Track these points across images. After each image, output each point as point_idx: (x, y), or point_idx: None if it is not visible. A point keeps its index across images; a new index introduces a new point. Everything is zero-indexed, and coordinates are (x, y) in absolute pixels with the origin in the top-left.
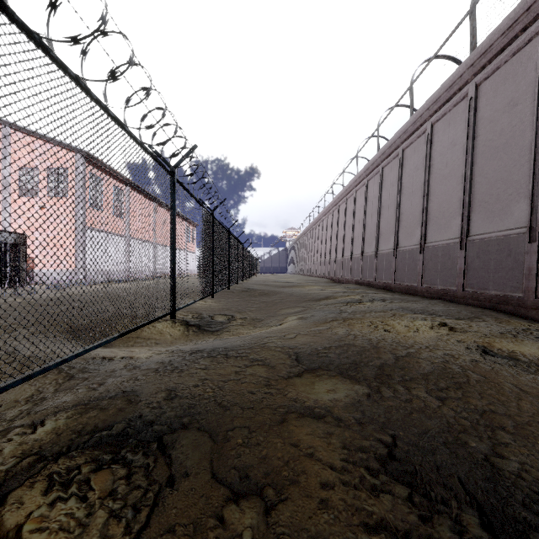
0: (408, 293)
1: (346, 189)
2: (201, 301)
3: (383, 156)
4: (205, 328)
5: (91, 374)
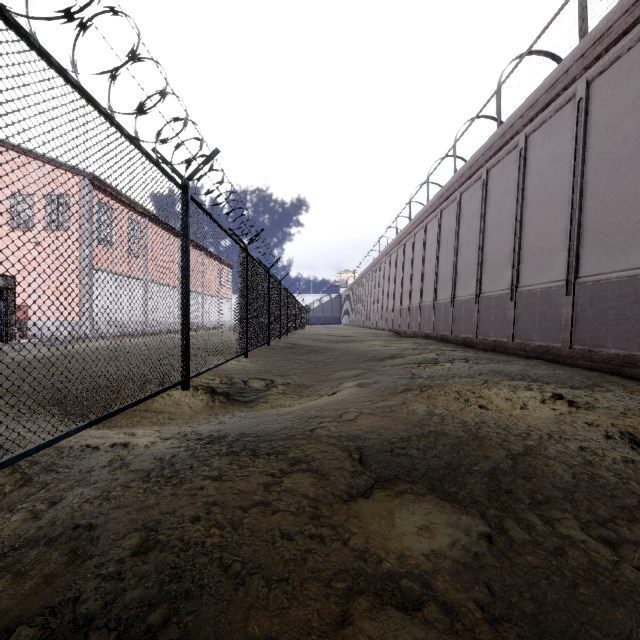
0: (494, 350)
1: (414, 222)
2: (234, 361)
3: (462, 179)
4: (236, 397)
5: (57, 476)
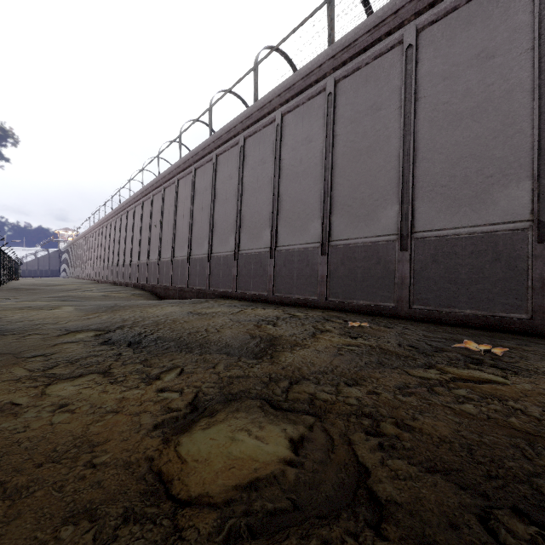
0: (126, 286)
1: (106, 218)
2: None
3: (121, 209)
4: None
5: None
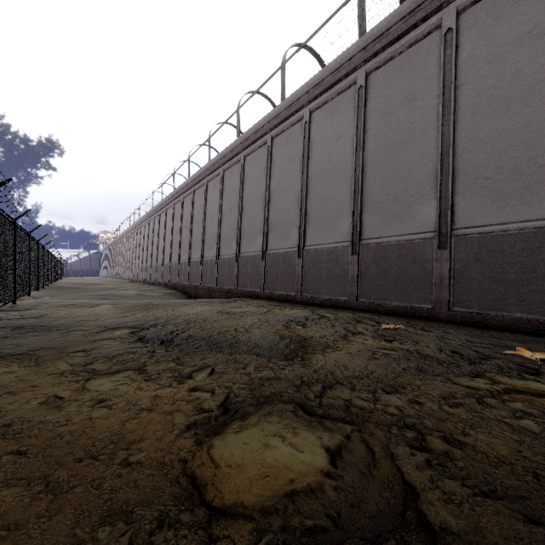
0: (159, 285)
1: (140, 221)
2: None
3: (154, 212)
4: None
5: None
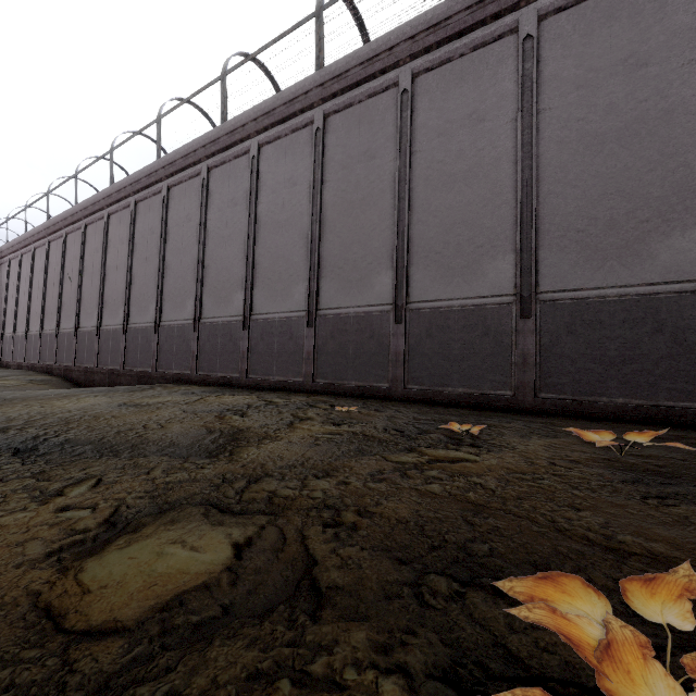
0: (19, 368)
1: None
2: None
3: (9, 250)
4: None
5: None
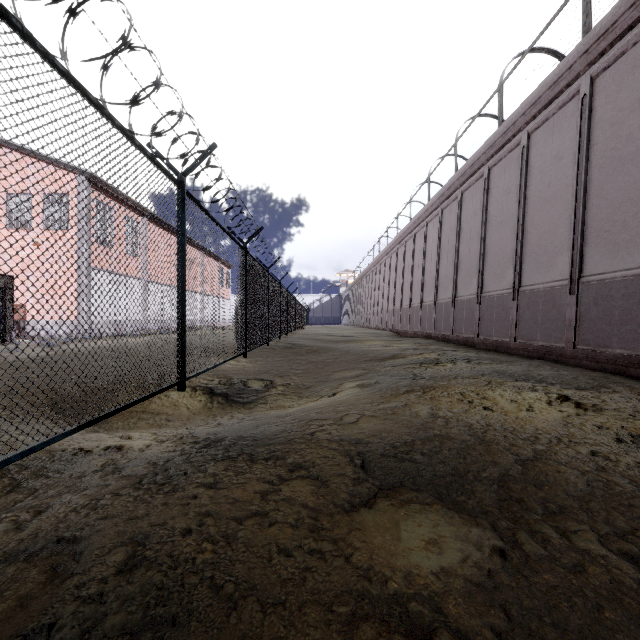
0: (496, 350)
1: (414, 221)
2: (233, 361)
3: (463, 177)
4: (235, 398)
5: (46, 481)
